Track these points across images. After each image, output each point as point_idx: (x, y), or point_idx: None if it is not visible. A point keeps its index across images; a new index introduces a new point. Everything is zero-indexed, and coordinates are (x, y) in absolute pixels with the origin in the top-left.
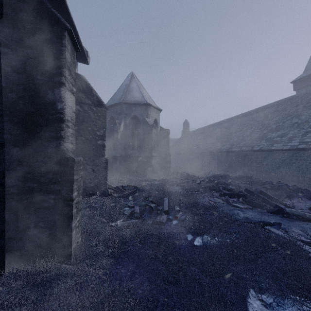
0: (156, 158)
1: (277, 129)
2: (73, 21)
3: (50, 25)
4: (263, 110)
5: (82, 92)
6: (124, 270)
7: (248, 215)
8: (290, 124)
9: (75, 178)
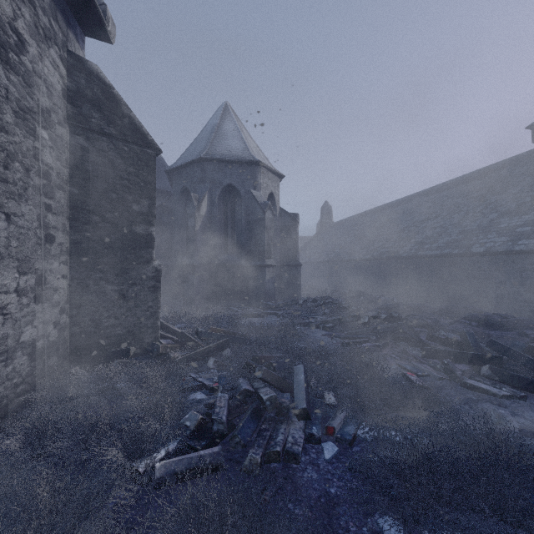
0: (272, 269)
1: (522, 210)
2: None
3: None
4: (480, 177)
5: (93, 103)
6: None
7: (529, 422)
8: None
9: None
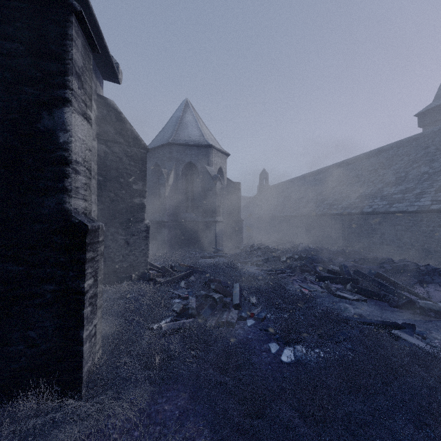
0: (221, 224)
1: (398, 182)
2: (93, 13)
3: (46, 4)
4: (375, 155)
5: (110, 124)
6: (169, 406)
7: (362, 311)
8: (417, 174)
9: (88, 256)
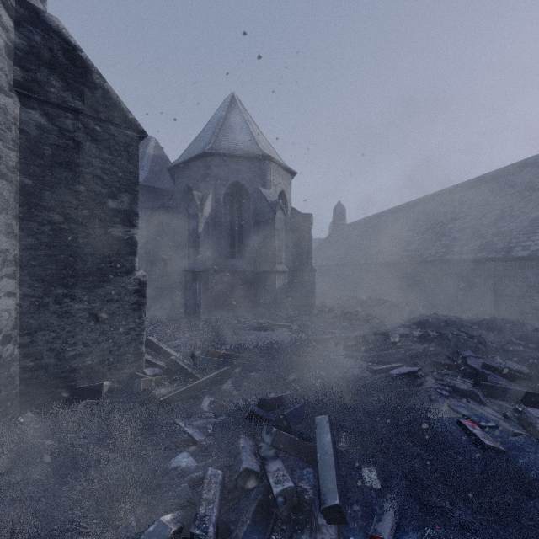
0: (283, 275)
1: None
2: None
3: None
4: (514, 172)
5: (52, 68)
6: None
7: None
8: None
9: None
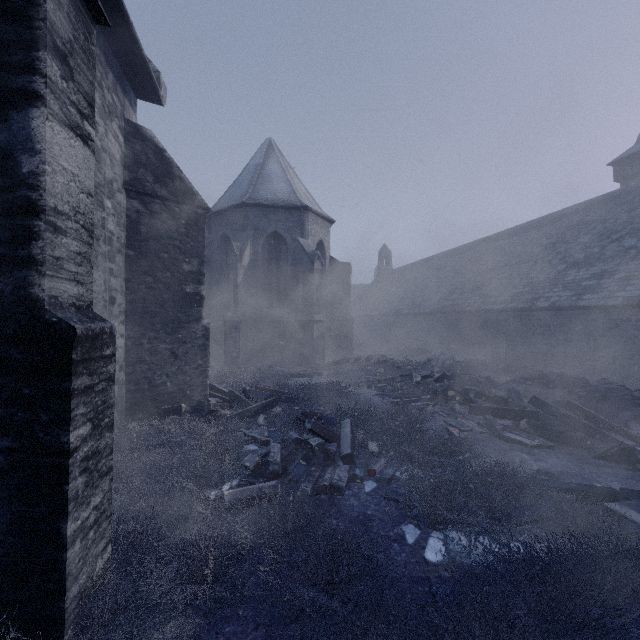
0: (321, 325)
1: (589, 262)
2: None
3: None
4: (552, 222)
5: (147, 168)
6: None
7: (548, 465)
8: (619, 249)
9: (77, 384)
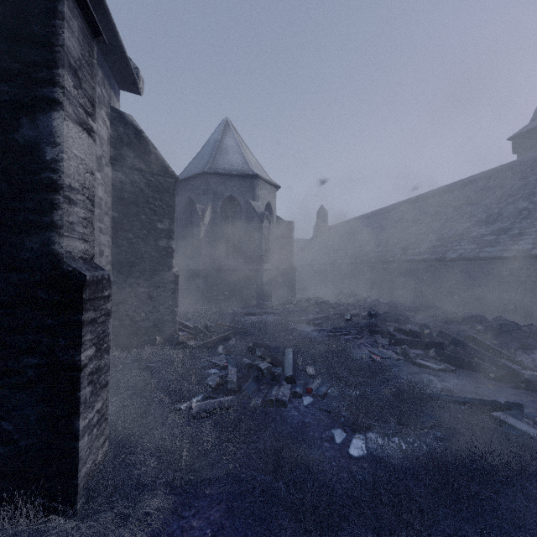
0: (269, 273)
1: (490, 220)
2: None
3: None
4: (460, 187)
5: (128, 146)
6: (198, 522)
7: (450, 385)
8: (514, 211)
9: (86, 317)
